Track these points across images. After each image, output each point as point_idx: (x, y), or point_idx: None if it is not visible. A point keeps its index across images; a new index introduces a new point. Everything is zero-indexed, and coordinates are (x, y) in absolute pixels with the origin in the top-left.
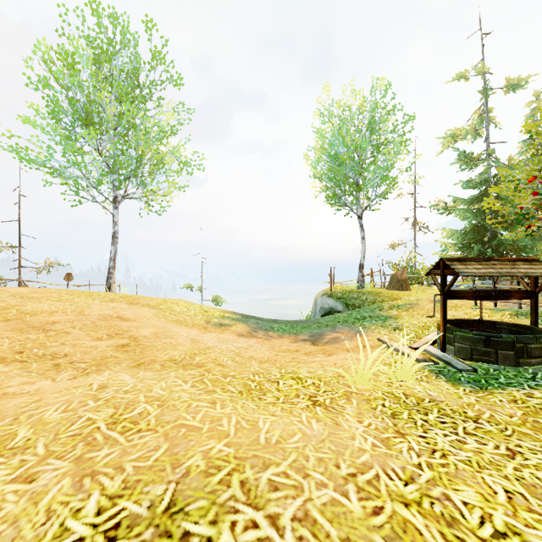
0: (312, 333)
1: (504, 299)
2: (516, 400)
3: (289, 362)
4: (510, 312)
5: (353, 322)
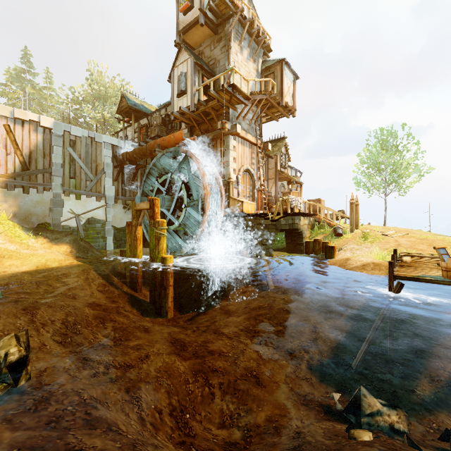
0: None
1: None
2: None
3: None
4: None
5: None
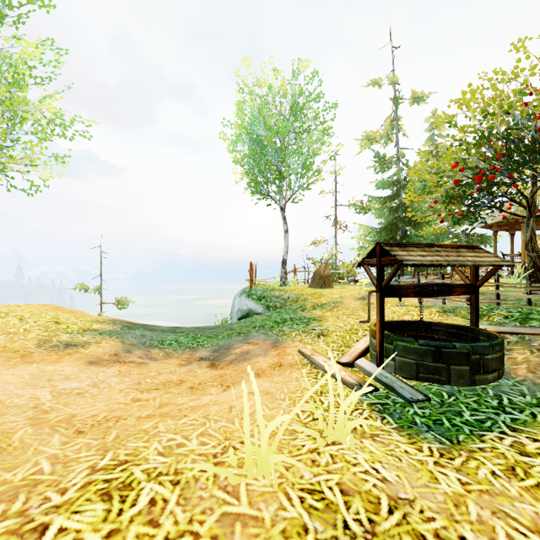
0: (218, 345)
1: (446, 295)
2: (512, 466)
3: (145, 418)
4: (436, 308)
5: (271, 327)
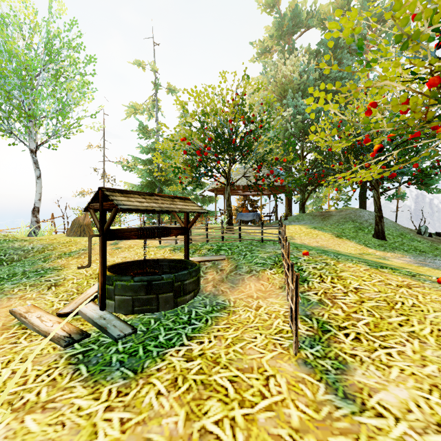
0: None
1: (165, 236)
2: (176, 377)
3: None
4: (170, 247)
5: None
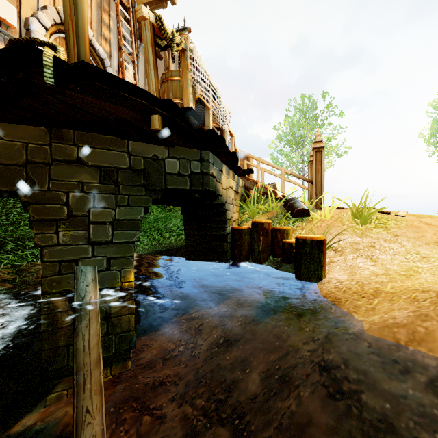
0: None
1: None
2: None
3: None
4: None
5: None
